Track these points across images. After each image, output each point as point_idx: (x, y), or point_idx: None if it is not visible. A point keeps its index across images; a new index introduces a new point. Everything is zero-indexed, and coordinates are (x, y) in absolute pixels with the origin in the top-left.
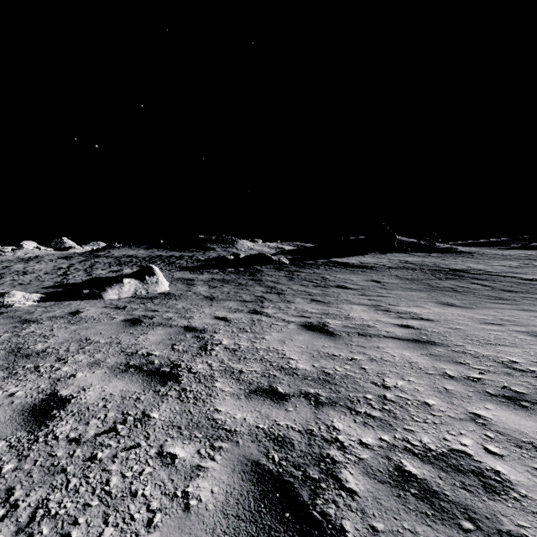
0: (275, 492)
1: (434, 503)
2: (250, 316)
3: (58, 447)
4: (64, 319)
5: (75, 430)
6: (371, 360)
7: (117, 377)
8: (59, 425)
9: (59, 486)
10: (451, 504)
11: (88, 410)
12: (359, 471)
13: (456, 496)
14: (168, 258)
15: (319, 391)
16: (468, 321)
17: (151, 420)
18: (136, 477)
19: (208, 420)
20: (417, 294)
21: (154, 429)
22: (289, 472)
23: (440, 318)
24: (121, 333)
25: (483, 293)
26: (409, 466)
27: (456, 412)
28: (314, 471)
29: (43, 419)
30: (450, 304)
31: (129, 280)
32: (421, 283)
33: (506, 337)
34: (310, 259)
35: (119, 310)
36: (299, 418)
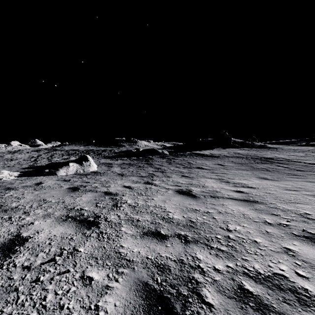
0: (158, 306)
1: (266, 314)
2: (145, 185)
3: (15, 272)
4: (31, 187)
5: (28, 260)
6: (219, 213)
7: (59, 224)
8: (18, 257)
9: (12, 301)
10: (278, 314)
11: (38, 246)
12: (214, 290)
13: (280, 308)
14: (97, 151)
15: (187, 233)
16: (277, 188)
17: (78, 253)
18: (64, 294)
19: (115, 253)
20: (245, 172)
21: (80, 259)
22: (168, 290)
23: (259, 186)
24: (65, 196)
25: (284, 171)
26: (247, 286)
27: (274, 247)
28: (184, 289)
29: (8, 253)
30: (265, 178)
31: (73, 164)
32: (247, 165)
33: (301, 198)
34: (181, 152)
35: (66, 181)
36: (174, 251)
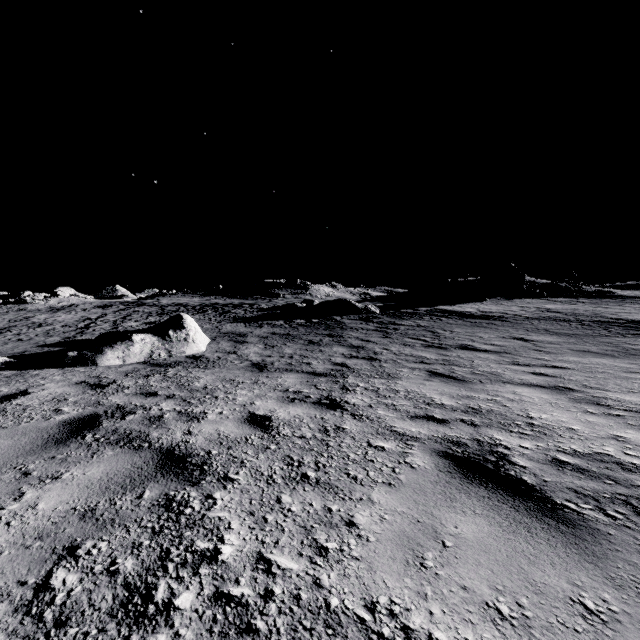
0: None
1: None
2: (320, 415)
3: None
4: None
5: None
6: None
7: None
8: None
9: None
10: None
11: None
12: None
13: None
14: (223, 306)
15: None
16: None
17: None
18: None
19: None
20: (614, 364)
21: None
22: None
23: None
24: (1, 473)
25: None
26: None
27: None
28: None
29: None
30: None
31: (143, 336)
32: (598, 342)
33: None
34: (407, 307)
35: (93, 390)
36: None
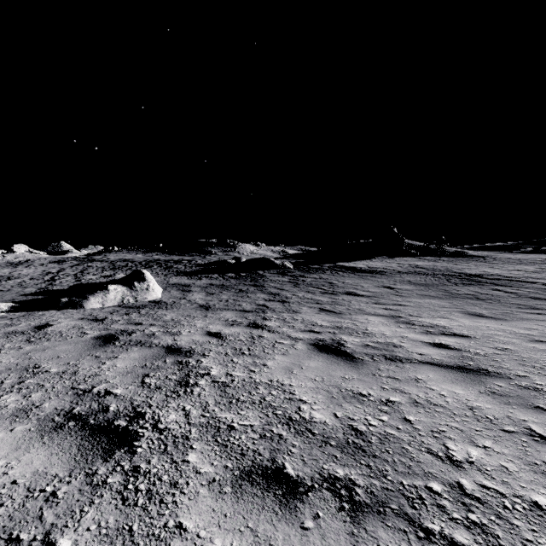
0: None
1: None
2: (249, 331)
3: None
4: (23, 335)
5: None
6: (414, 404)
7: (42, 439)
8: None
9: None
10: None
11: None
12: None
13: None
14: (166, 262)
15: (351, 473)
16: (513, 338)
17: None
18: None
19: None
20: (437, 303)
21: None
22: None
23: (476, 333)
24: (84, 357)
25: (510, 301)
26: None
27: None
28: None
29: None
30: (478, 314)
31: (115, 287)
32: (438, 289)
33: None
34: (315, 263)
35: (96, 322)
36: None
